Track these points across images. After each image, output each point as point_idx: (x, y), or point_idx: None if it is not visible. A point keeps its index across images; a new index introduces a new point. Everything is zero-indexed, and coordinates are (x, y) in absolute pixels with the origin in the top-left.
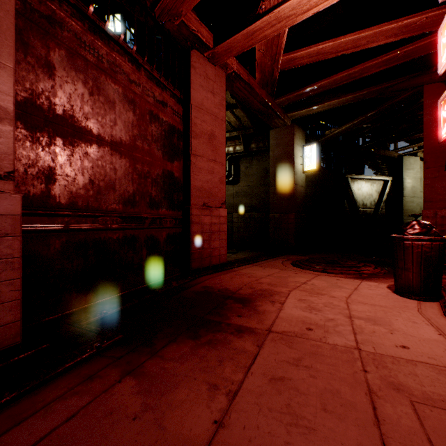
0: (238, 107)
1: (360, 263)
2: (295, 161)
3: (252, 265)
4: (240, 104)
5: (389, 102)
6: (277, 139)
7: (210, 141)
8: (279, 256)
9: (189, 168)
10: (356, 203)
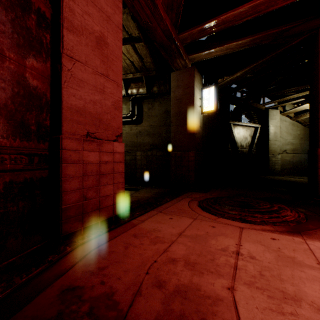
0: (141, 41)
1: (273, 204)
2: (195, 102)
3: (156, 212)
4: (142, 34)
5: (281, 48)
6: (178, 81)
7: (99, 47)
8: (182, 195)
9: (59, 75)
10: (236, 144)
